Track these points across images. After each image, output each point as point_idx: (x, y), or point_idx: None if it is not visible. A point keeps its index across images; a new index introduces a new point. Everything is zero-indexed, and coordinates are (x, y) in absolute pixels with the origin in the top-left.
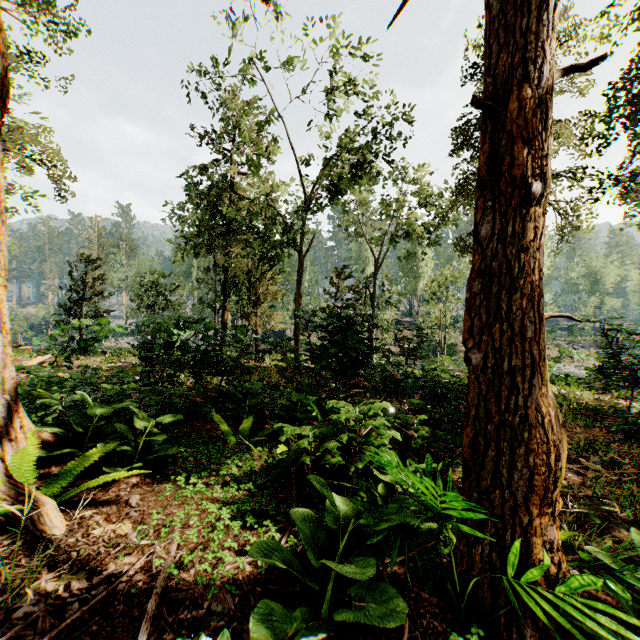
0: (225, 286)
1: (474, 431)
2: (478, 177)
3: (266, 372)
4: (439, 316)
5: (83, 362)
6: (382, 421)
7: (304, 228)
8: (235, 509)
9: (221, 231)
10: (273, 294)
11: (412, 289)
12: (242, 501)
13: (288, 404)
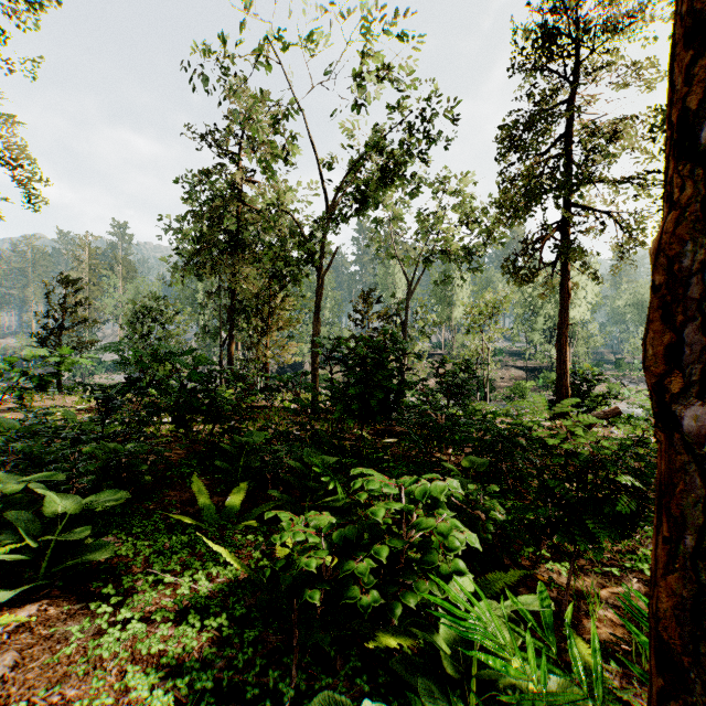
0: (232, 312)
1: (693, 586)
2: (688, 14)
3: (277, 414)
4: (479, 347)
5: (56, 402)
6: (451, 521)
7: (323, 240)
8: (183, 687)
9: (227, 248)
10: (287, 321)
11: (446, 318)
12: (204, 657)
13: (296, 467)
